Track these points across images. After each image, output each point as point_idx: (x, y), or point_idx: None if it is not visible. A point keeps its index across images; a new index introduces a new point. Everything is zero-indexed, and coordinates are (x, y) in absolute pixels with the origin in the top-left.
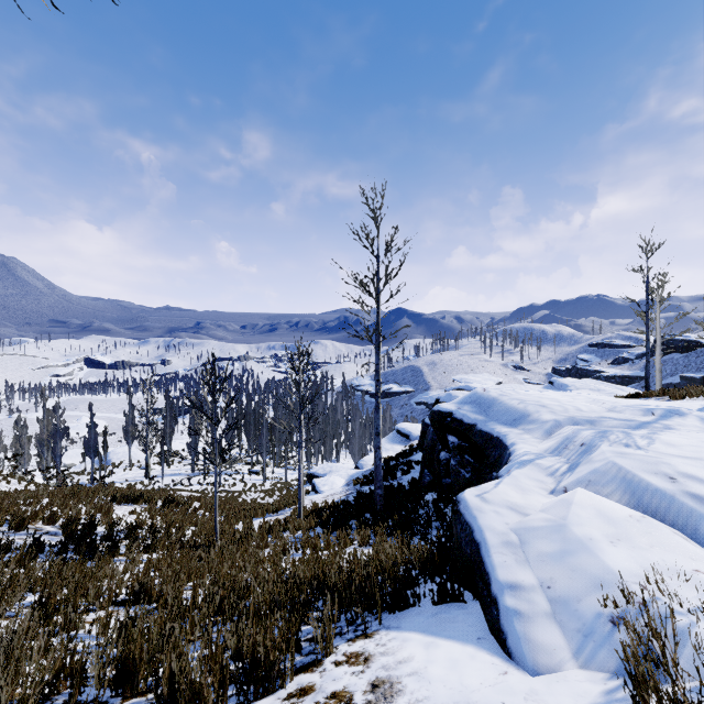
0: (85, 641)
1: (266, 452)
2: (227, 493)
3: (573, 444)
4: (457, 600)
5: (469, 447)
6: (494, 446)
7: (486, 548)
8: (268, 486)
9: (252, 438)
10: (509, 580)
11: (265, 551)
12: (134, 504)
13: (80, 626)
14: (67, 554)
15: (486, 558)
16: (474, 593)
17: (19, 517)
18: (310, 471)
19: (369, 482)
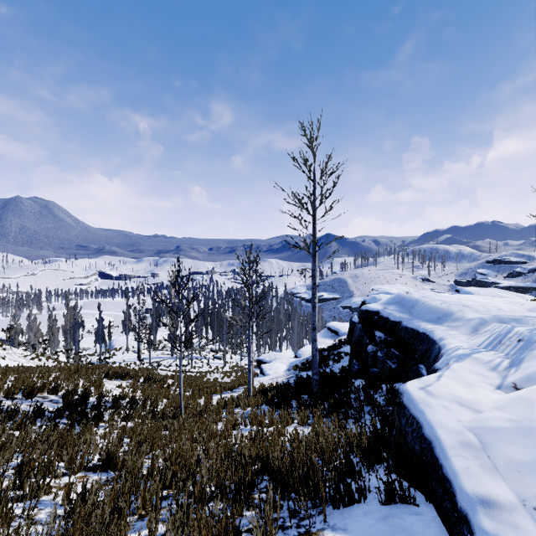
0: (47, 509)
1: (226, 343)
2: (196, 373)
3: (509, 340)
4: (407, 501)
5: (394, 341)
6: (420, 340)
7: (441, 448)
8: (228, 369)
9: (215, 331)
10: (480, 493)
11: (220, 424)
12: (122, 380)
13: (41, 496)
14: (59, 421)
15: (443, 460)
16: (425, 494)
17: (30, 388)
18: (259, 358)
19: (306, 368)
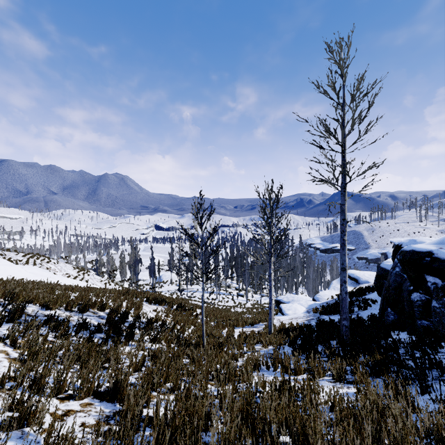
0: None
1: (248, 283)
2: (222, 306)
3: None
4: None
5: None
6: None
7: None
8: (249, 305)
9: (239, 273)
10: None
11: (240, 361)
12: (159, 305)
13: (11, 436)
14: (93, 335)
15: None
16: None
17: (84, 303)
18: (277, 298)
19: (327, 312)
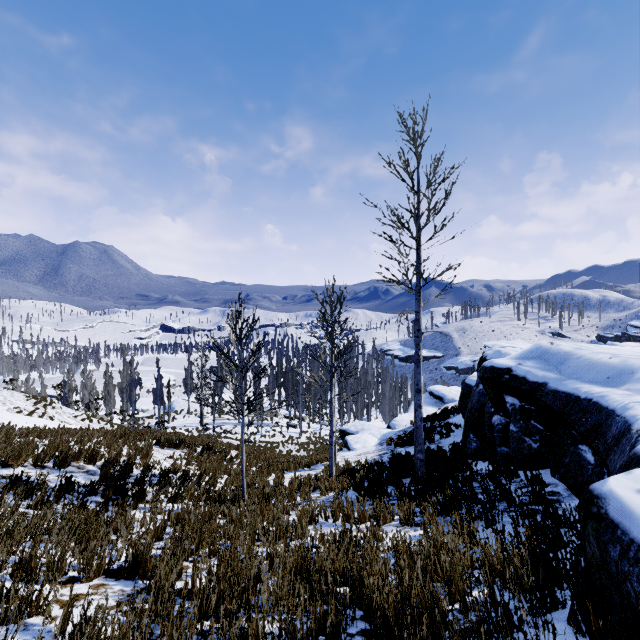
0: None
1: (302, 408)
2: (266, 443)
3: None
4: None
5: (535, 410)
6: (583, 410)
7: None
8: (304, 439)
9: (290, 394)
10: None
11: (292, 514)
12: (176, 448)
13: (22, 624)
14: (88, 499)
15: None
16: None
17: (63, 454)
18: (343, 428)
19: (403, 443)
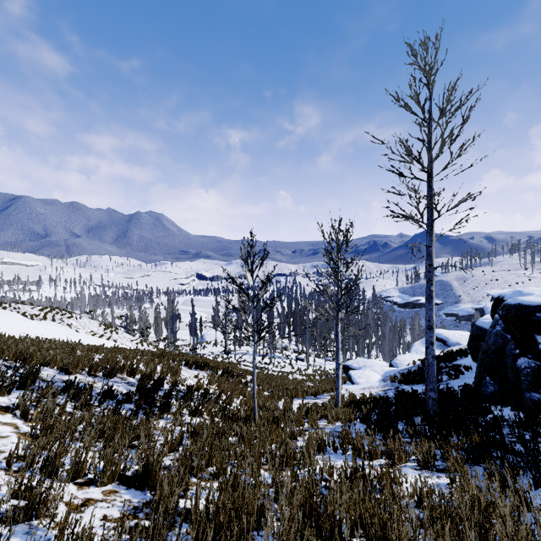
0: None
1: (309, 344)
2: (278, 372)
3: None
4: None
5: None
6: None
7: None
8: (310, 372)
9: (298, 332)
10: None
11: (300, 440)
12: (201, 370)
13: (14, 532)
14: (121, 406)
15: None
16: None
17: (110, 367)
18: (346, 363)
19: (408, 381)
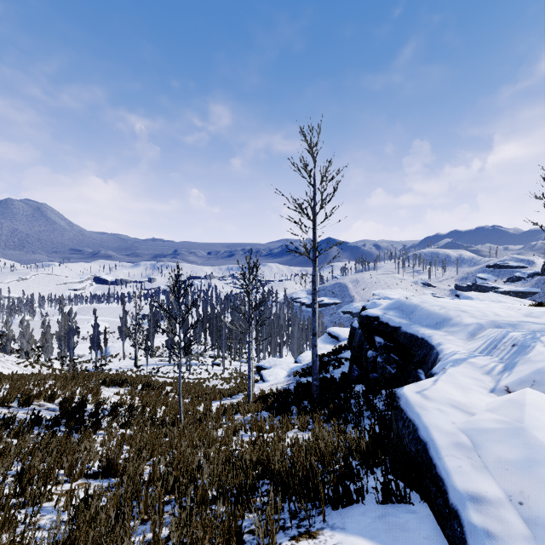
0: (49, 515)
1: (225, 349)
2: (194, 379)
3: (503, 345)
4: (403, 500)
5: (394, 346)
6: (419, 345)
7: (435, 449)
8: (227, 375)
9: (214, 337)
10: (470, 490)
11: (220, 431)
12: (120, 387)
13: (44, 502)
14: (57, 428)
15: (437, 460)
16: (420, 493)
17: (26, 395)
18: (259, 364)
19: (306, 374)
